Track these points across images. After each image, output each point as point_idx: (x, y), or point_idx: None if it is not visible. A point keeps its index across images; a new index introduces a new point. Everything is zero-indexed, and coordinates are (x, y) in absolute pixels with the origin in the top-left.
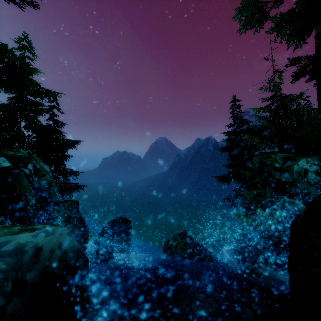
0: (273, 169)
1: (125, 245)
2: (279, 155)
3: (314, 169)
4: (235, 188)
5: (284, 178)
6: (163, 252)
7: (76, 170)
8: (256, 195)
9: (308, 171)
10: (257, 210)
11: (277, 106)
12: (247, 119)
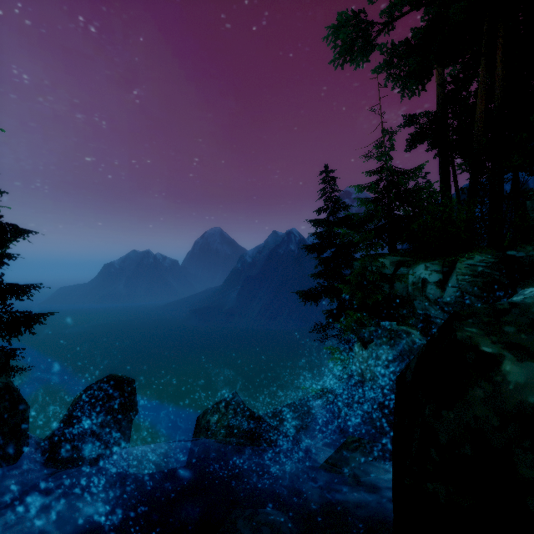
0: (380, 279)
1: (120, 431)
2: (389, 258)
3: (434, 280)
4: (328, 311)
5: (396, 294)
6: (193, 437)
7: (28, 286)
8: (356, 321)
9: (427, 282)
10: (355, 347)
11: (387, 184)
12: (344, 202)
